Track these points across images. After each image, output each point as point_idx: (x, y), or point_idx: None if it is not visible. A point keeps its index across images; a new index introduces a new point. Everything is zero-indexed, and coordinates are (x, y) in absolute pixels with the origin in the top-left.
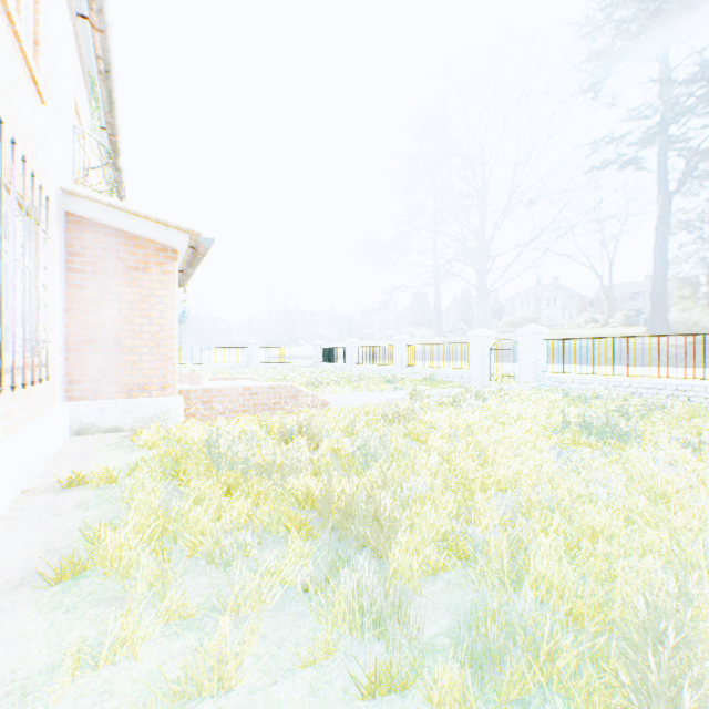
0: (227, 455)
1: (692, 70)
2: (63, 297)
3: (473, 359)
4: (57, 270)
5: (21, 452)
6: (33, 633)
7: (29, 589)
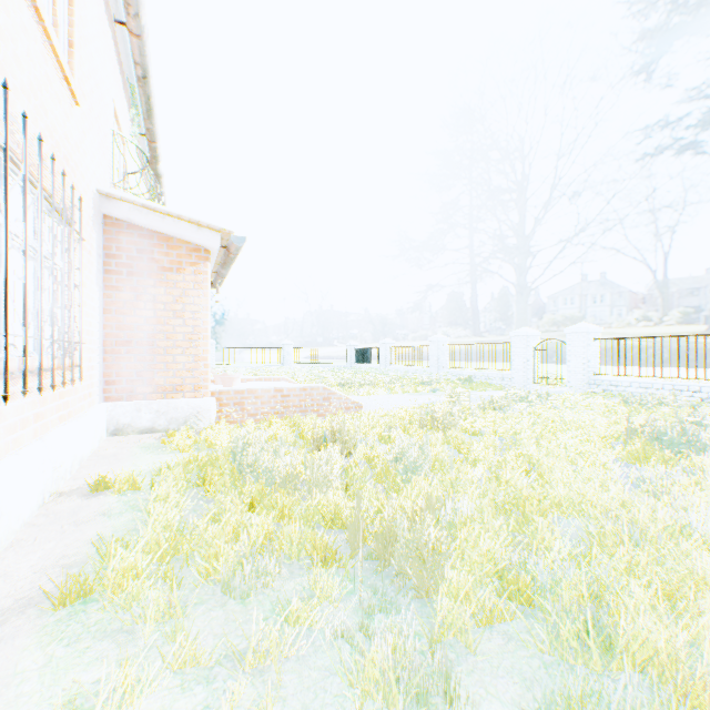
0: (254, 463)
1: None
2: (101, 299)
3: (515, 360)
4: (93, 272)
5: (50, 455)
6: (28, 671)
7: (34, 613)
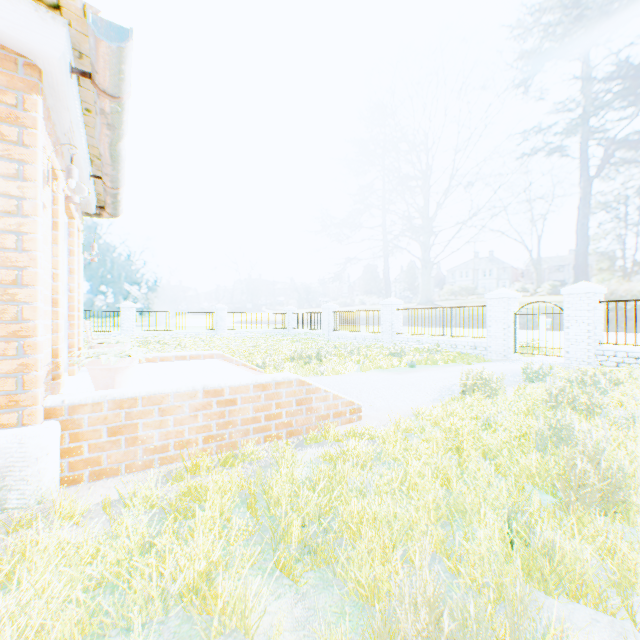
0: None
1: None
2: None
3: (492, 326)
4: None
5: None
6: None
7: None
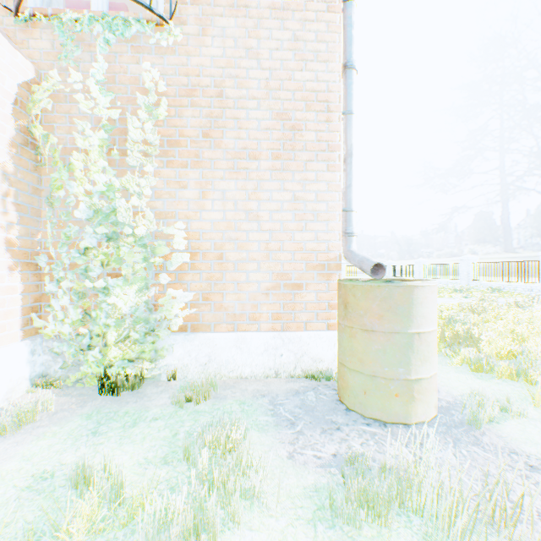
0: None
1: None
2: None
3: None
4: None
5: None
6: None
7: None
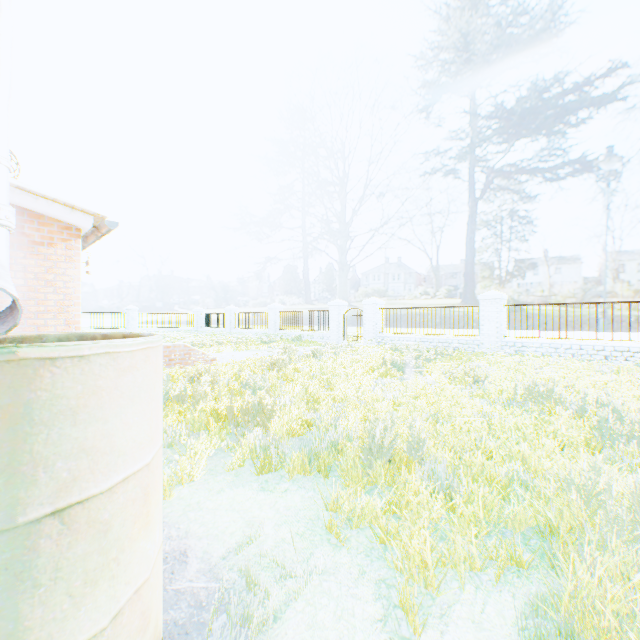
0: None
1: (485, 115)
2: None
3: (332, 323)
4: None
5: None
6: None
7: None
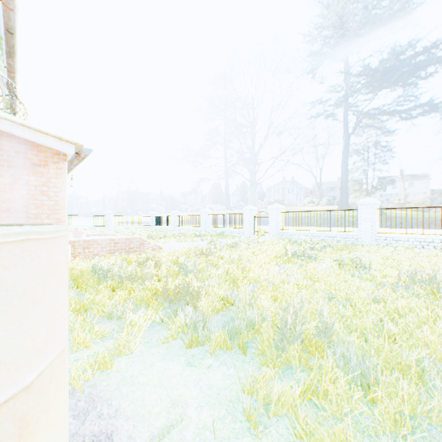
0: (108, 274)
1: (357, 71)
2: None
3: (245, 223)
4: None
5: None
6: None
7: None
